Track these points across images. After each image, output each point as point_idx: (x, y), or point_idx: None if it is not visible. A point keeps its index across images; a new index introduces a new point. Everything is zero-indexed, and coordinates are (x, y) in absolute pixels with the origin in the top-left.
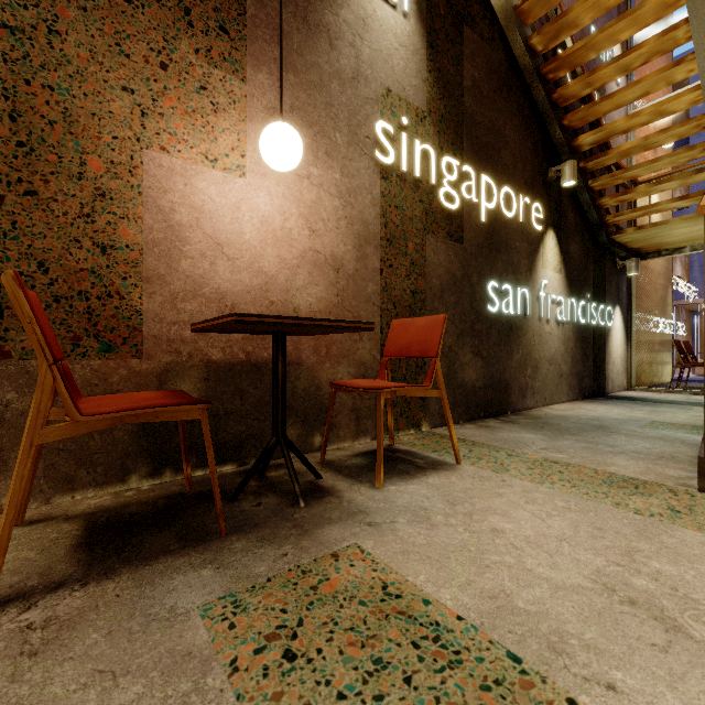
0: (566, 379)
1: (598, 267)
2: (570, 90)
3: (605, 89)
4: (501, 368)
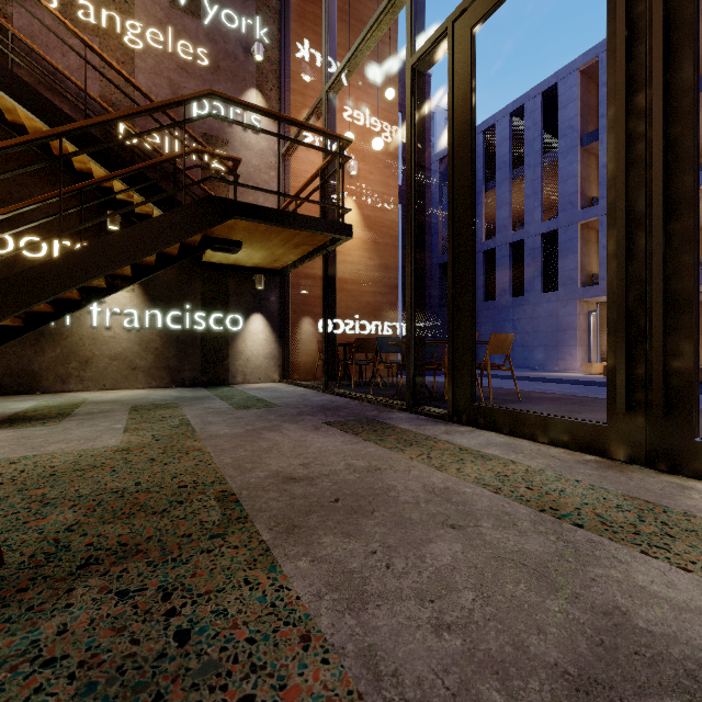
0: (146, 371)
1: (213, 283)
2: (79, 166)
3: (228, 141)
4: (26, 362)
